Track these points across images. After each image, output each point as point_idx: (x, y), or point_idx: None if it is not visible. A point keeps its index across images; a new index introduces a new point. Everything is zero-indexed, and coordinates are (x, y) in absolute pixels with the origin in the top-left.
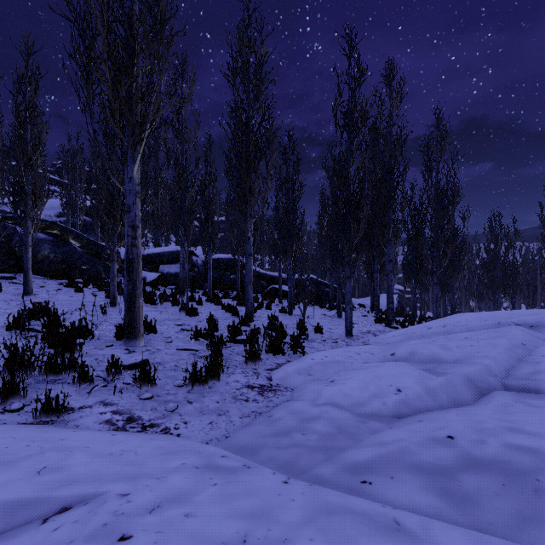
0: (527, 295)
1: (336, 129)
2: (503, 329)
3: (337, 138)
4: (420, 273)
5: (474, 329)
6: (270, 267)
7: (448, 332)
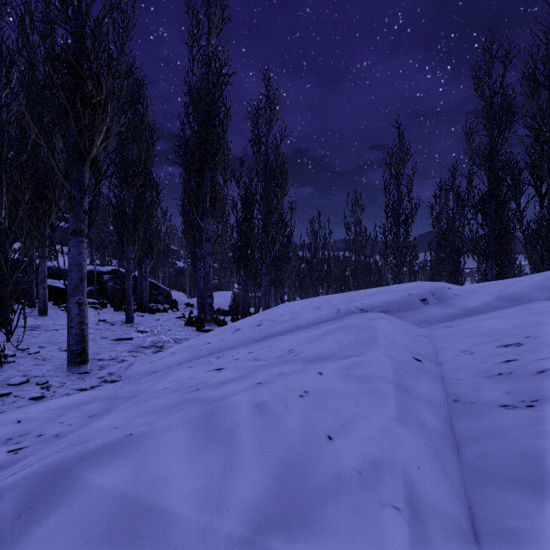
0: (336, 289)
1: None
2: (356, 321)
3: None
4: (249, 263)
5: (304, 324)
6: None
7: (263, 335)
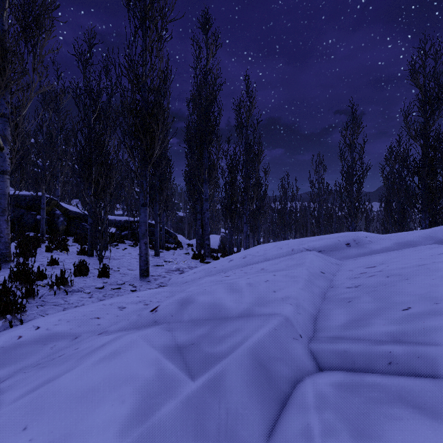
0: (302, 234)
1: (129, 19)
2: (299, 255)
3: (131, 32)
4: (234, 215)
5: (271, 258)
6: (109, 213)
7: (247, 263)
